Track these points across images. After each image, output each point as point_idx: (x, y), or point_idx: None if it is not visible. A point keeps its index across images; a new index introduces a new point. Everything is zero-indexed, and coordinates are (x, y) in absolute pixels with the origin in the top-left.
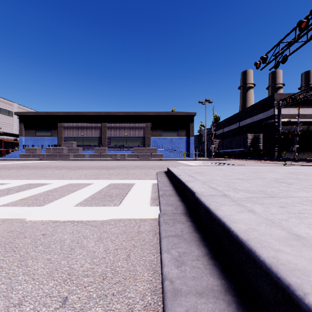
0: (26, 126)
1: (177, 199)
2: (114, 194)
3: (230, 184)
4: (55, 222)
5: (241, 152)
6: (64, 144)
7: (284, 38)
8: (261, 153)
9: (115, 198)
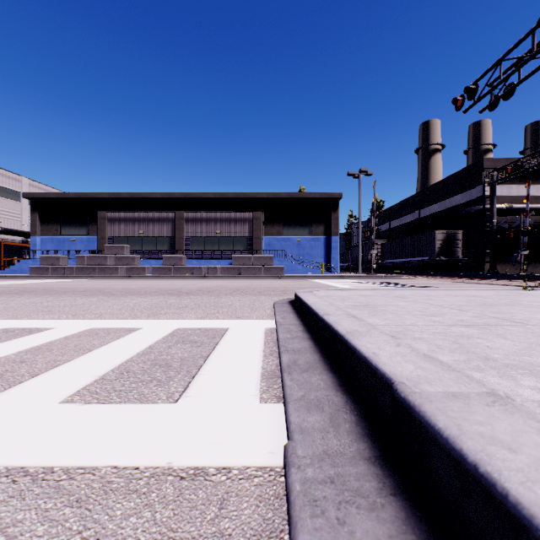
0: (42, 218)
1: (328, 381)
2: (177, 359)
3: (460, 340)
4: None
5: (423, 264)
6: (108, 249)
7: (510, 51)
8: (459, 265)
9: (176, 373)
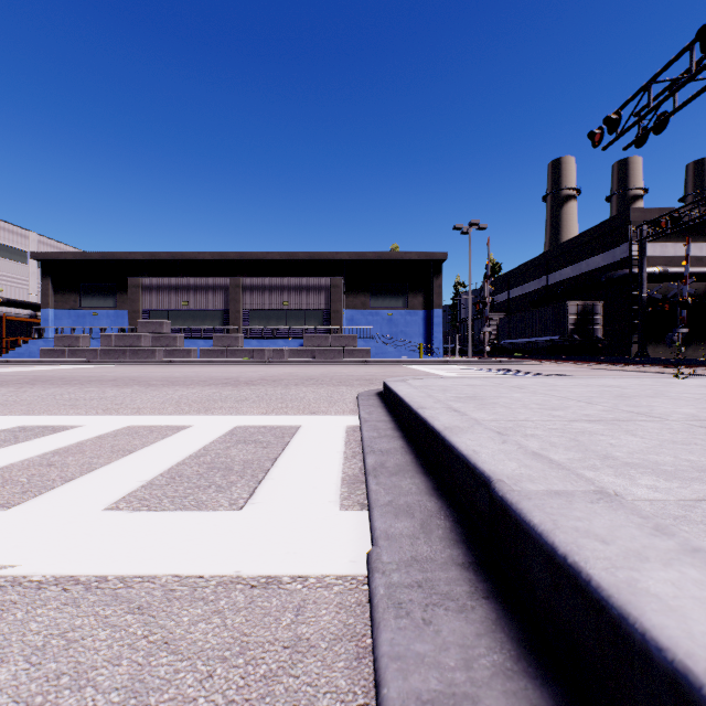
0: (56, 285)
1: (421, 485)
2: (239, 462)
3: (580, 437)
4: (10, 584)
5: (552, 345)
6: (142, 326)
7: (662, 71)
8: (598, 346)
9: (239, 478)
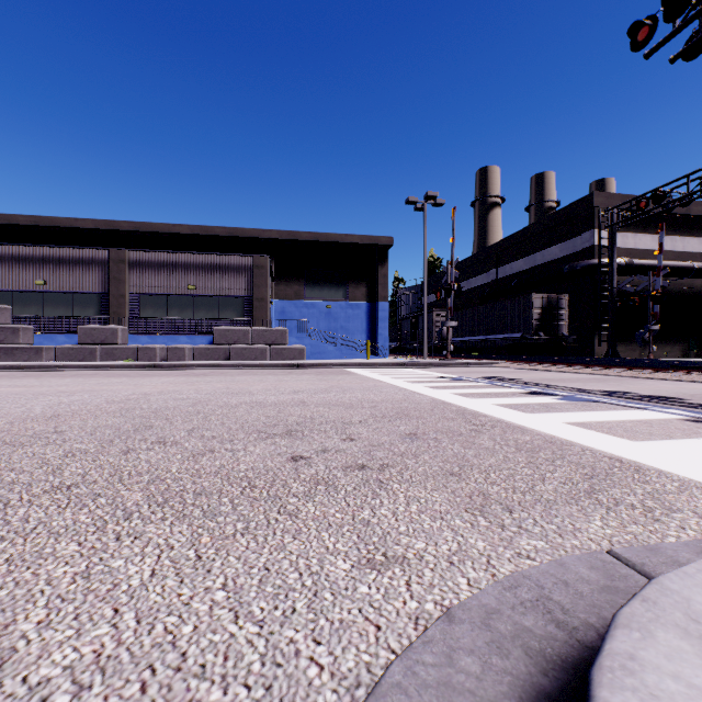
0: None
1: None
2: None
3: None
4: None
5: (513, 344)
6: None
7: None
8: (563, 345)
9: None
